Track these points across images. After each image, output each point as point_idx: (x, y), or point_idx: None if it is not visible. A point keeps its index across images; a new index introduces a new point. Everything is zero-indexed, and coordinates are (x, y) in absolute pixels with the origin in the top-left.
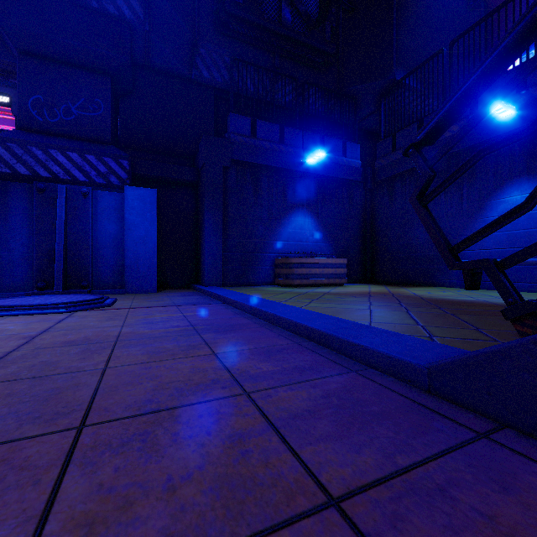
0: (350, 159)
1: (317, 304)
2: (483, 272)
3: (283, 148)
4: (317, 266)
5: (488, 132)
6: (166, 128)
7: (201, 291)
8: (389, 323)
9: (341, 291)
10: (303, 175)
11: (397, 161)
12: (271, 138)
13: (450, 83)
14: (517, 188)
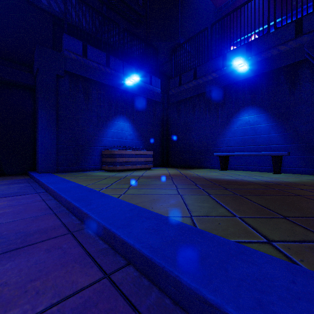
0: (154, 87)
1: (134, 190)
2: (229, 160)
3: (108, 71)
4: (133, 156)
5: (232, 79)
6: (2, 36)
7: (33, 178)
8: (209, 216)
9: (151, 174)
10: (123, 92)
11: (182, 91)
12: (99, 61)
13: (211, 48)
14: (246, 112)
